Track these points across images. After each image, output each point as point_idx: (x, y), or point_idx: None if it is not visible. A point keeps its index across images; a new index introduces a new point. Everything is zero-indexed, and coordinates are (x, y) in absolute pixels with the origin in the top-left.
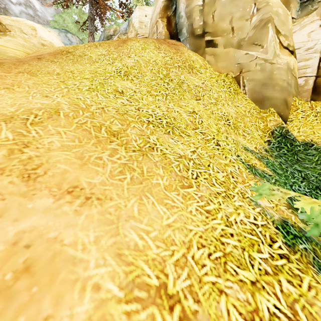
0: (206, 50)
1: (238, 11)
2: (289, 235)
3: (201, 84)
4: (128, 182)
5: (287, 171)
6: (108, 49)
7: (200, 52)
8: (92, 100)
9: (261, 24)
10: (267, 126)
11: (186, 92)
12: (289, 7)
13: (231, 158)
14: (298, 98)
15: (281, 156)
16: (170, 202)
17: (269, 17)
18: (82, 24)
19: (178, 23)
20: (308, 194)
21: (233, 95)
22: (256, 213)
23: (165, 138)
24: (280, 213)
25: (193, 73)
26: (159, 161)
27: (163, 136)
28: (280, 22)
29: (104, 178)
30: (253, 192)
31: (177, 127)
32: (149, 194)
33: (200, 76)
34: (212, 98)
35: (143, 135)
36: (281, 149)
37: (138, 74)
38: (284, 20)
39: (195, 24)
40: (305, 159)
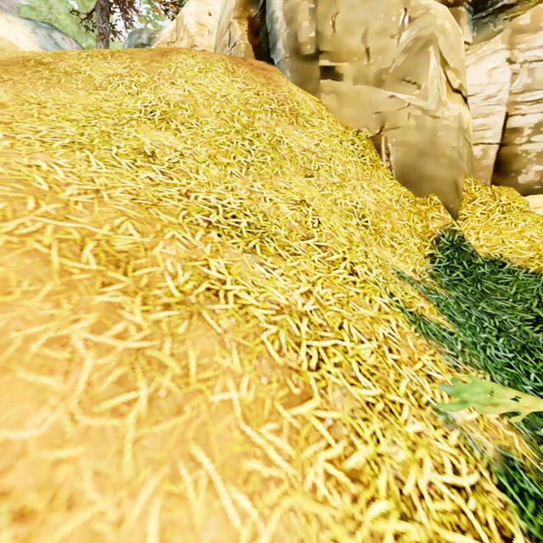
0: (322, 85)
1: (378, 20)
2: (527, 502)
3: (313, 146)
4: (141, 414)
5: (470, 316)
6: (128, 65)
7: (310, 87)
8: (70, 171)
9: (416, 47)
10: (428, 228)
11: (287, 160)
12: (458, 22)
13: (381, 302)
14: (473, 180)
15: (456, 285)
16: (258, 468)
17: (430, 35)
18: (85, 17)
19: (270, 31)
20: (513, 364)
21: (370, 169)
22: (453, 449)
23: (245, 264)
24: (493, 437)
25: (298, 126)
26: (231, 328)
27: (241, 258)
28: (447, 46)
29: (61, 414)
30: (434, 385)
31: (271, 234)
32: (199, 451)
33: (311, 131)
34: (334, 174)
35: (193, 259)
36: (453, 271)
37: (190, 120)
38: (453, 43)
39: (301, 34)
40: (495, 290)
